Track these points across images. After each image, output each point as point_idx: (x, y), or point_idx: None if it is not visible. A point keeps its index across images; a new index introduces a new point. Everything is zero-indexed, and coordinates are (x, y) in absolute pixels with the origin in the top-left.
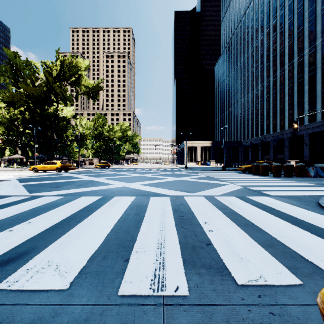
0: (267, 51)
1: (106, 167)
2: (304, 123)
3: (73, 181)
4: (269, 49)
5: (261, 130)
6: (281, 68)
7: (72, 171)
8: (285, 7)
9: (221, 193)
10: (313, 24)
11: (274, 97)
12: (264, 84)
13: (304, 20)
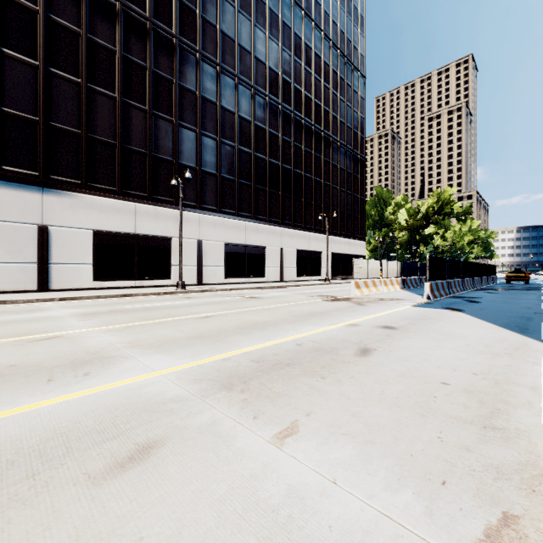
0: None
1: None
2: None
3: None
4: None
5: None
6: None
7: None
8: None
9: None
10: None
11: None
12: None
13: None
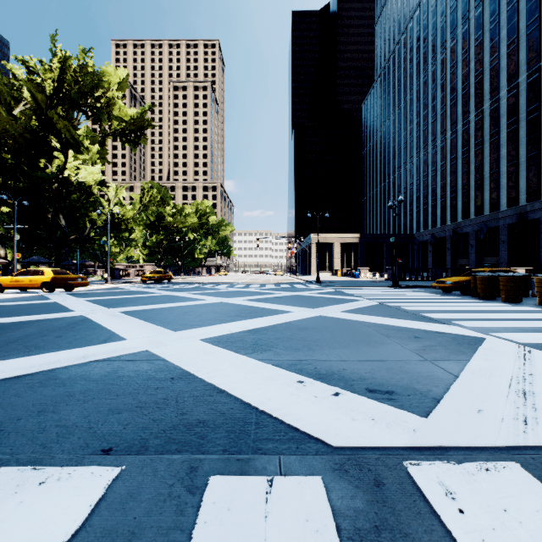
0: (464, 68)
1: (164, 281)
2: (541, 196)
3: (25, 322)
4: (468, 64)
5: (453, 212)
6: (492, 95)
7: (86, 289)
8: None
9: None
10: None
11: (478, 151)
12: (458, 128)
13: (540, 1)
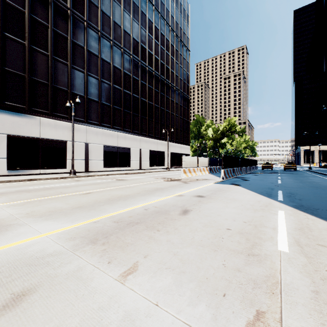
0: None
1: None
2: None
3: None
4: None
5: None
6: None
7: None
8: None
9: None
10: None
11: None
12: None
13: None
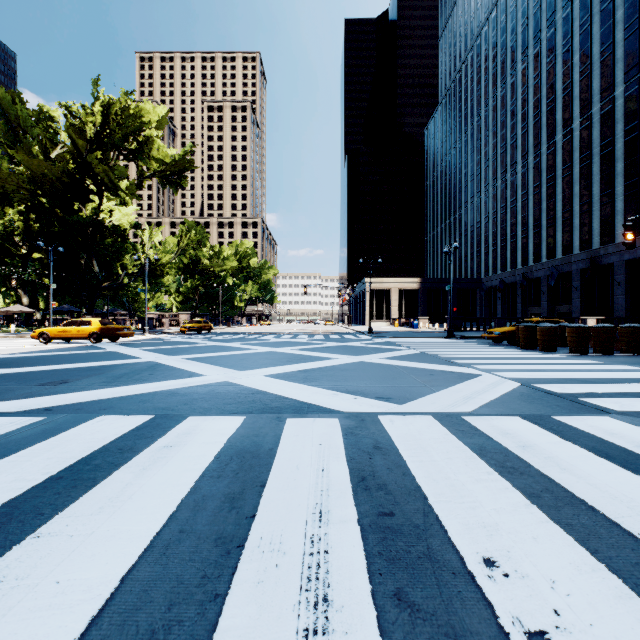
0: (535, 94)
1: (204, 332)
2: (615, 239)
3: (110, 365)
4: (540, 90)
5: (524, 255)
6: (564, 126)
7: (128, 340)
8: (573, 1)
9: (478, 405)
10: (634, 34)
11: (550, 187)
12: (529, 161)
13: (614, 26)
